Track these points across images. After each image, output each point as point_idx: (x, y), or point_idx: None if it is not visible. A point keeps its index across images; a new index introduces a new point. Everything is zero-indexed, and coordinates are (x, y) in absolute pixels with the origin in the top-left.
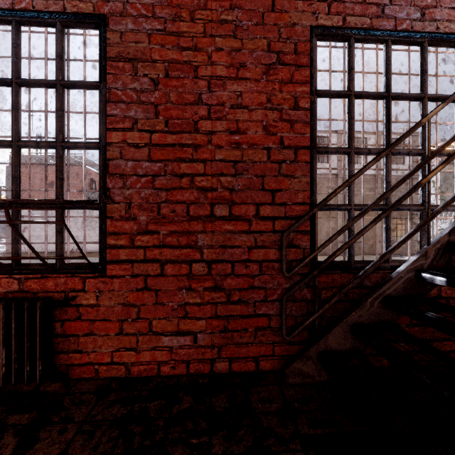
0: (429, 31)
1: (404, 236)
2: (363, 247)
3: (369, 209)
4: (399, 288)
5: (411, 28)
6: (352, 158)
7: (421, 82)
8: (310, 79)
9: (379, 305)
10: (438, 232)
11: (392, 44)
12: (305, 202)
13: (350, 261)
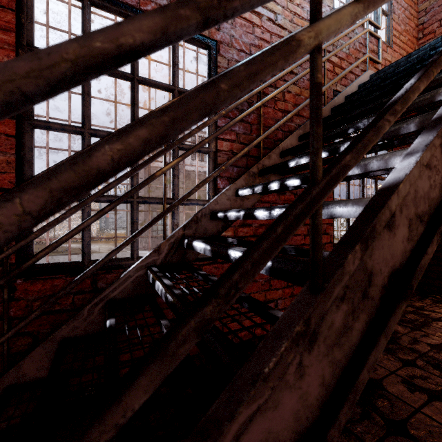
0: None
1: (137, 231)
2: (115, 243)
3: (88, 200)
4: (127, 289)
5: None
6: (85, 140)
7: (172, 74)
8: (19, 29)
9: (102, 311)
10: None
11: None
12: (7, 188)
13: (83, 262)
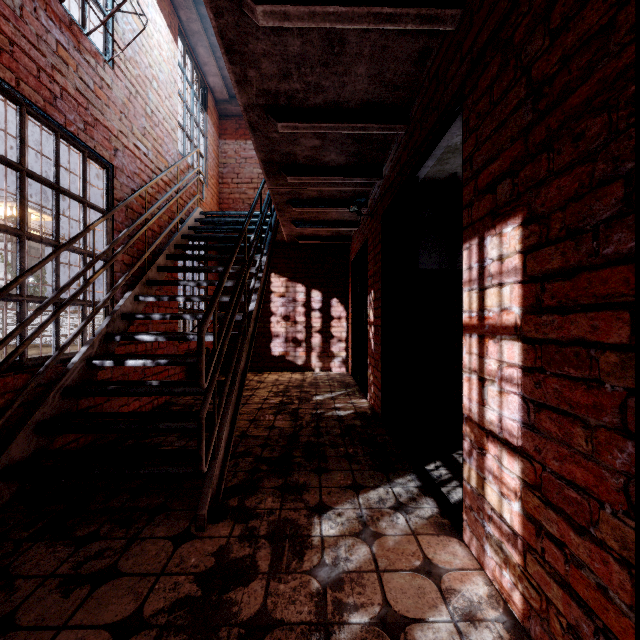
0: (90, 146)
1: (77, 329)
2: None
3: (51, 302)
4: (75, 378)
5: (78, 135)
6: (25, 243)
7: (83, 188)
8: None
9: (61, 397)
10: (12, 326)
11: (60, 137)
12: None
13: (22, 360)
